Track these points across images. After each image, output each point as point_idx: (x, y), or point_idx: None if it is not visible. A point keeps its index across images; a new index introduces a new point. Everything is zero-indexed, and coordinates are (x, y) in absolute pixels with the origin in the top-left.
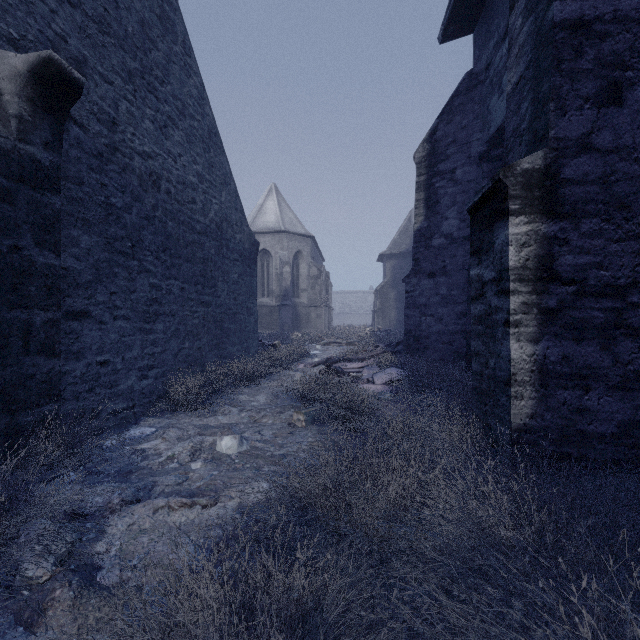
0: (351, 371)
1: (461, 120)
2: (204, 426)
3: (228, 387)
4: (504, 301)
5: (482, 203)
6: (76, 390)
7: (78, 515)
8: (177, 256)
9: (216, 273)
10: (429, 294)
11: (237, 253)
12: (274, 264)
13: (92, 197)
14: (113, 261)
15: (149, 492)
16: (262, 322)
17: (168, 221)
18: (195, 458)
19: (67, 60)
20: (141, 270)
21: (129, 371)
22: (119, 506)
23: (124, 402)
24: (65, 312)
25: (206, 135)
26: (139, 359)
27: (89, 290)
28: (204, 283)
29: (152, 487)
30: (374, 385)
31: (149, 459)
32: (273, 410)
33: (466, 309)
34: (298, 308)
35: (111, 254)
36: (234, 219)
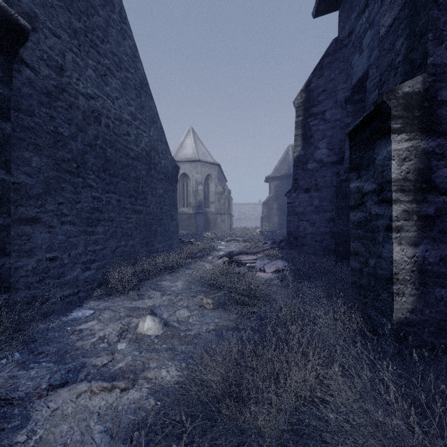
0: (247, 262)
1: (329, 74)
2: (133, 308)
3: (154, 275)
4: (386, 209)
5: (362, 126)
6: (28, 281)
7: (7, 401)
8: (115, 175)
9: (146, 189)
10: (305, 205)
11: (162, 174)
12: (191, 184)
13: (42, 126)
14: (61, 178)
15: (77, 374)
16: (183, 225)
17: (107, 148)
18: (122, 338)
19: (19, 14)
20: (85, 185)
21: (74, 264)
22: (46, 391)
23: (70, 289)
24: (18, 218)
25: (138, 84)
26: (83, 255)
27: (39, 201)
28: (136, 196)
29: (81, 368)
30: (265, 273)
31: (84, 339)
32: (188, 294)
33: (333, 216)
34: (208, 215)
35: (59, 172)
36: (160, 149)
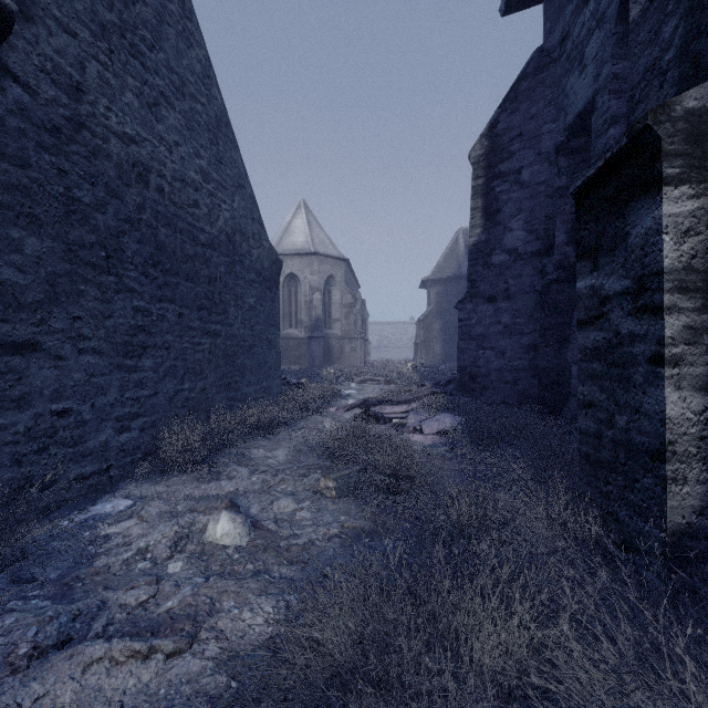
0: (393, 416)
1: (529, 108)
2: (200, 496)
3: (240, 438)
4: (651, 324)
5: (602, 177)
6: (17, 451)
7: None
8: (173, 273)
9: (227, 296)
10: (488, 322)
11: (254, 273)
12: (303, 290)
13: (44, 186)
14: (77, 275)
15: (90, 622)
16: (289, 356)
17: (160, 227)
18: (177, 551)
19: None
20: (120, 289)
21: (102, 422)
22: (26, 660)
23: (94, 464)
24: None
25: (213, 123)
26: (117, 406)
27: (39, 313)
28: (210, 308)
29: (99, 610)
30: (423, 435)
31: (112, 553)
32: (294, 472)
33: (535, 341)
34: (330, 340)
35: (74, 265)
36: (250, 231)
